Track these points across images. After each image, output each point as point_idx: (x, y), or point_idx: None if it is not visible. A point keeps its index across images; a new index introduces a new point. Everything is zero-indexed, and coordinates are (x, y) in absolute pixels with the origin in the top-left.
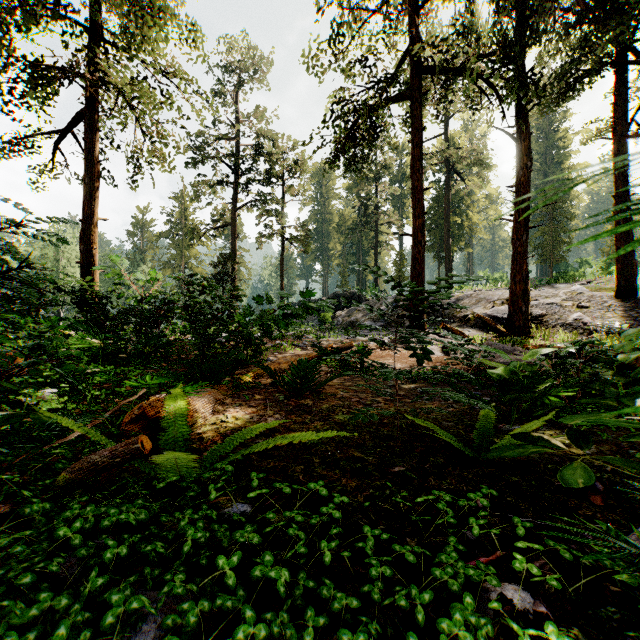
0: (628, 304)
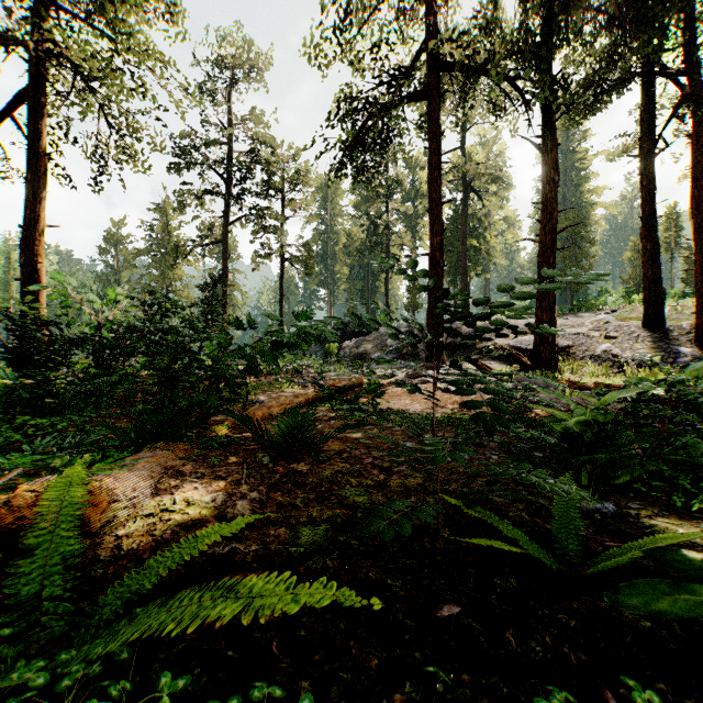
0: (657, 334)
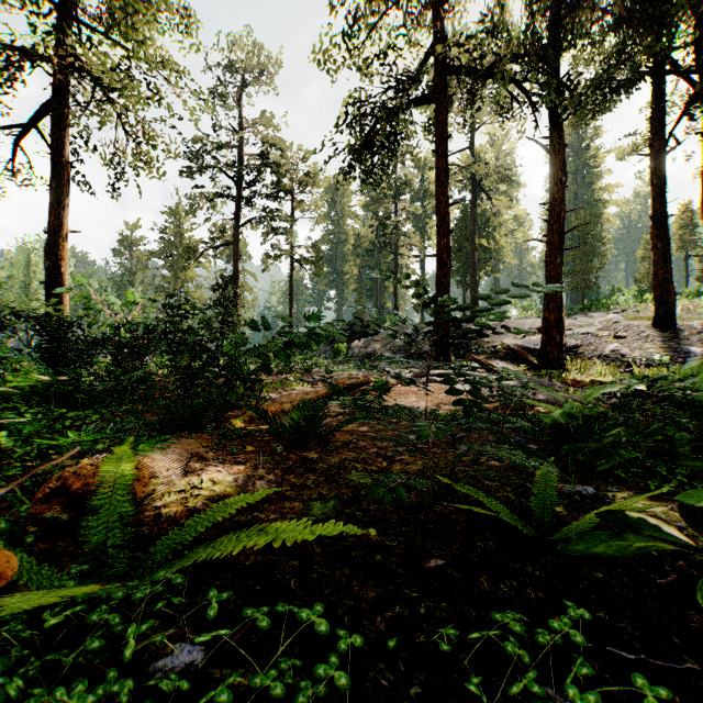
0: (667, 334)
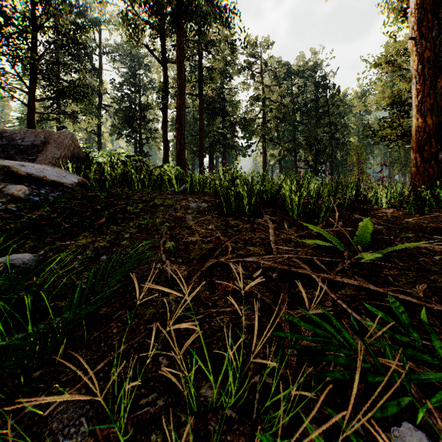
0: None
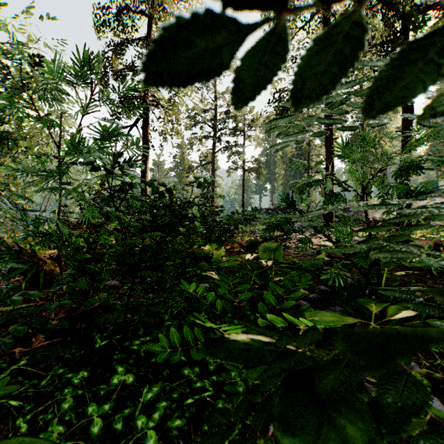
0: None
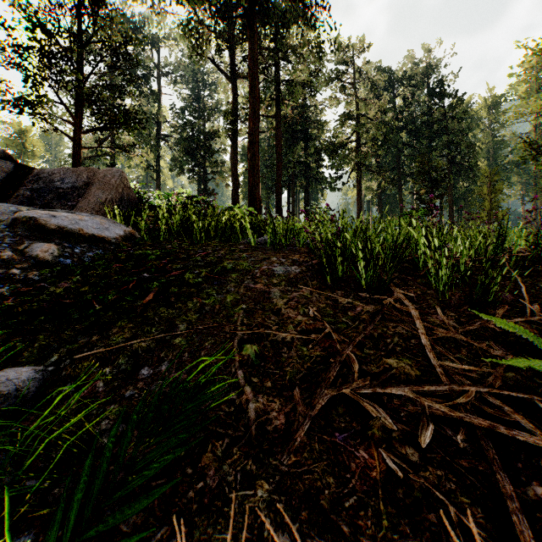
0: None
